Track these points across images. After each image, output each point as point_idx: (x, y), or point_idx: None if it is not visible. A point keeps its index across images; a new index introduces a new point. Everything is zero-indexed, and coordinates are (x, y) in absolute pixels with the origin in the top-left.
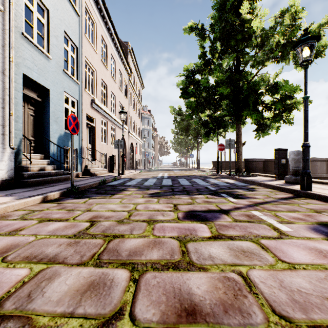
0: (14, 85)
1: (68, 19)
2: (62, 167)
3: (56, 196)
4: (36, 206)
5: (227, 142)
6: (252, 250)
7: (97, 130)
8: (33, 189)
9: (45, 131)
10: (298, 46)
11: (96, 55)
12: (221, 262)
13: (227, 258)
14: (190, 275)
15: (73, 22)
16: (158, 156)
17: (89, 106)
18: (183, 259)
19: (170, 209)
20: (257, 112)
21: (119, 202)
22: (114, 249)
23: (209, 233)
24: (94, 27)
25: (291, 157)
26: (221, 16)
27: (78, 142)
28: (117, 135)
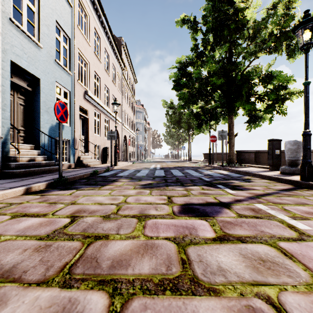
0: (0, 72)
1: (60, 9)
2: (54, 158)
3: (41, 187)
4: (16, 199)
5: (220, 133)
6: (273, 258)
7: (90, 122)
8: (19, 180)
9: (35, 122)
10: (298, 29)
11: (89, 47)
12: (237, 279)
13: (244, 272)
14: (197, 303)
15: (65, 13)
16: (150, 149)
17: (82, 98)
18: (184, 273)
19: (164, 202)
20: (250, 102)
21: (108, 193)
22: (92, 256)
23: (213, 233)
24: (87, 20)
25: (287, 147)
26: (214, 5)
27: (70, 133)
28: (110, 127)
